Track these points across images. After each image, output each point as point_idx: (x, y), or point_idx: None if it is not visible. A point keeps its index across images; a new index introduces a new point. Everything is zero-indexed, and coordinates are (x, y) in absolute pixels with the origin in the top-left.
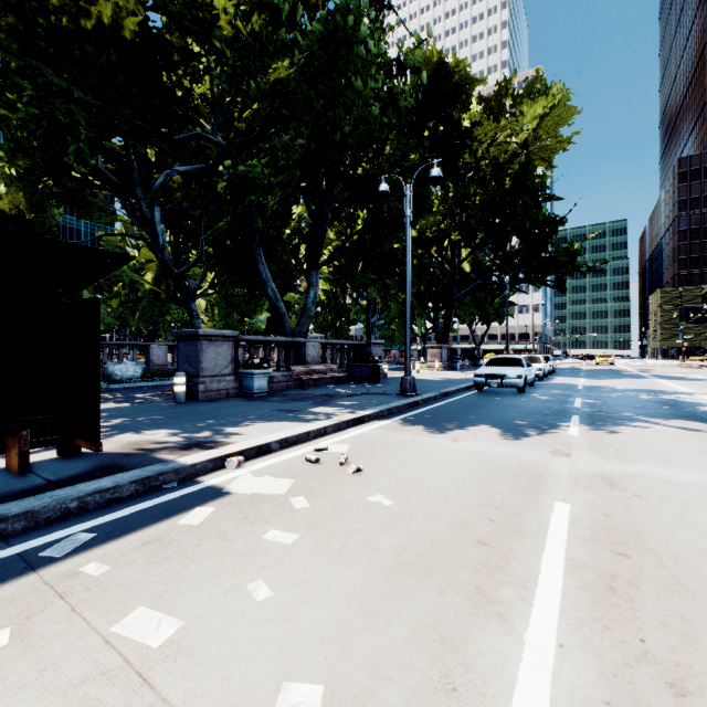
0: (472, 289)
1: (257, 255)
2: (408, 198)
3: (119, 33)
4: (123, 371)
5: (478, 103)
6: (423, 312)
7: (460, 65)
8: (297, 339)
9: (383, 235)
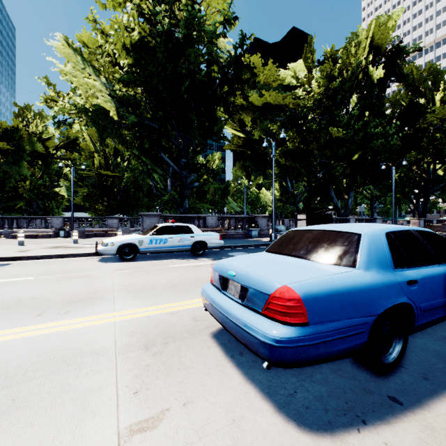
0: (442, 186)
1: (330, 189)
2: (393, 171)
3: (311, 151)
4: (280, 228)
5: (443, 91)
6: (408, 200)
7: (432, 66)
8: (347, 218)
9: (382, 177)
